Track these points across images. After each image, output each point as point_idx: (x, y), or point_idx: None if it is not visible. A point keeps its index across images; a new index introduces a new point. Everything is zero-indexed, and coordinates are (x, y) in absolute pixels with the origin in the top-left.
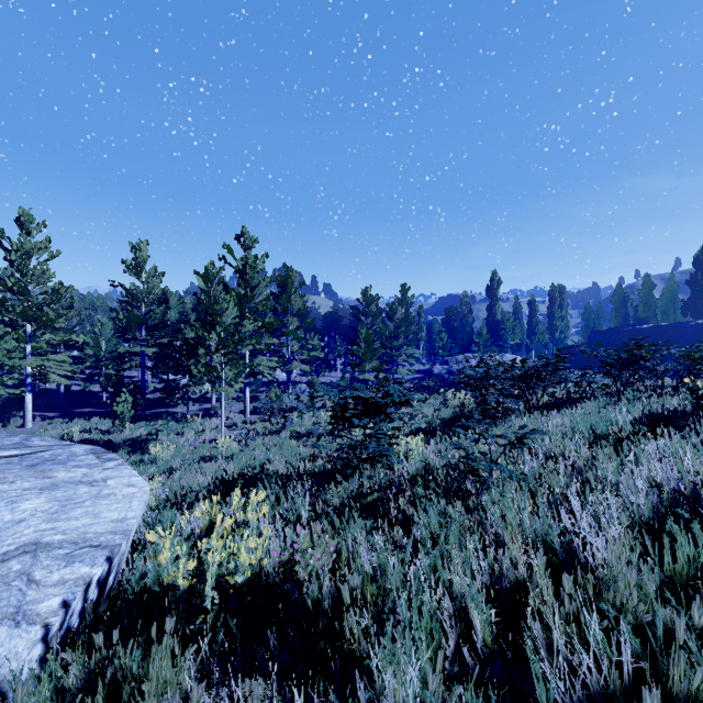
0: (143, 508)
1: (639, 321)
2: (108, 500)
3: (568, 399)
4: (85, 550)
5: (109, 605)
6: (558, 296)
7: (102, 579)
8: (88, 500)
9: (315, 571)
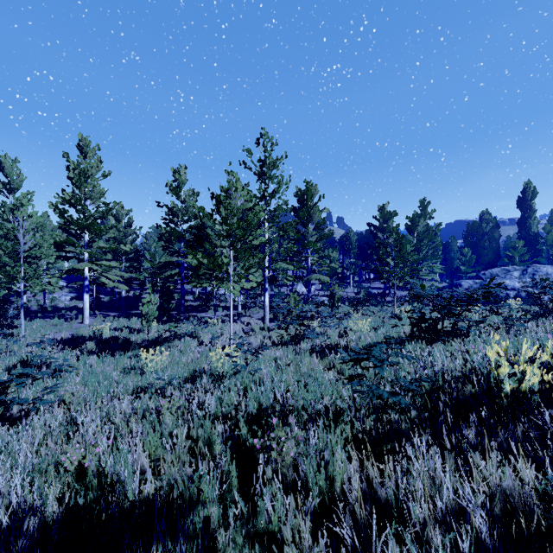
0: None
1: None
2: None
3: None
4: None
5: None
6: None
7: None
8: None
9: None
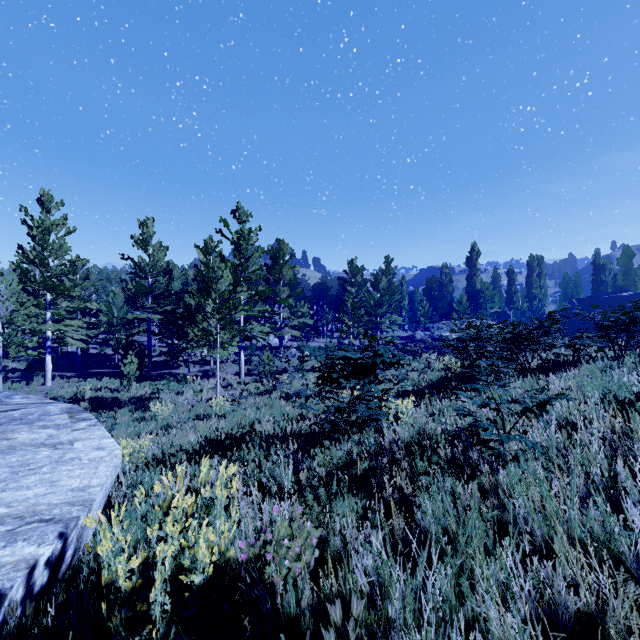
0: (112, 473)
1: (618, 289)
2: (70, 465)
3: (562, 362)
4: (32, 526)
5: (64, 587)
6: (536, 265)
7: (54, 558)
8: (46, 465)
9: (293, 574)
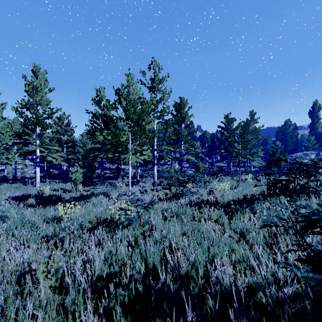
0: None
1: None
2: None
3: None
4: None
5: None
6: None
7: None
8: None
9: None
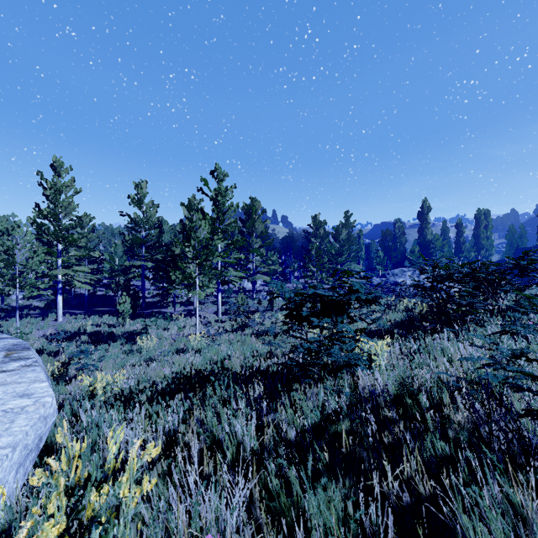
0: (37, 426)
1: None
2: None
3: None
4: None
5: None
6: (484, 218)
7: None
8: None
9: None
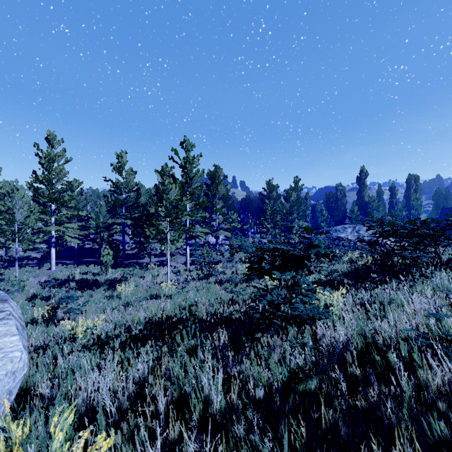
0: (4, 381)
1: None
2: None
3: None
4: None
5: None
6: (414, 182)
7: None
8: None
9: None
